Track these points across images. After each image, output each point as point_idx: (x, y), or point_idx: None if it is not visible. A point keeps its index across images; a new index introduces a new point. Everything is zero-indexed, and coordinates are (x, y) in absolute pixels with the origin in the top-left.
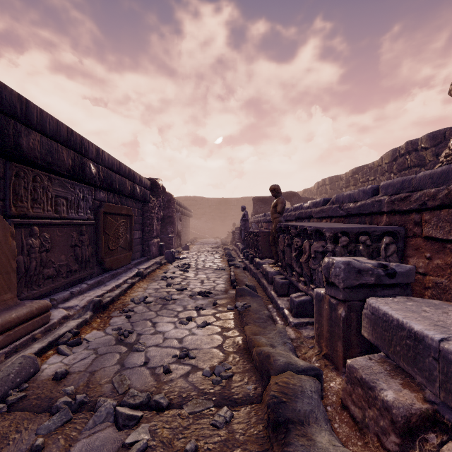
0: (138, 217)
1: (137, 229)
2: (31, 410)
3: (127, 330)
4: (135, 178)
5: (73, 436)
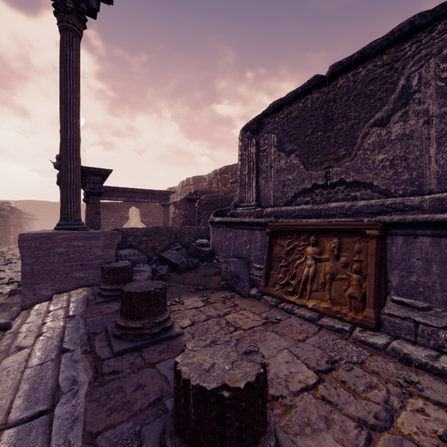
0: (3, 225)
1: (3, 231)
2: (4, 259)
3: (16, 255)
4: (4, 209)
5: (14, 259)
